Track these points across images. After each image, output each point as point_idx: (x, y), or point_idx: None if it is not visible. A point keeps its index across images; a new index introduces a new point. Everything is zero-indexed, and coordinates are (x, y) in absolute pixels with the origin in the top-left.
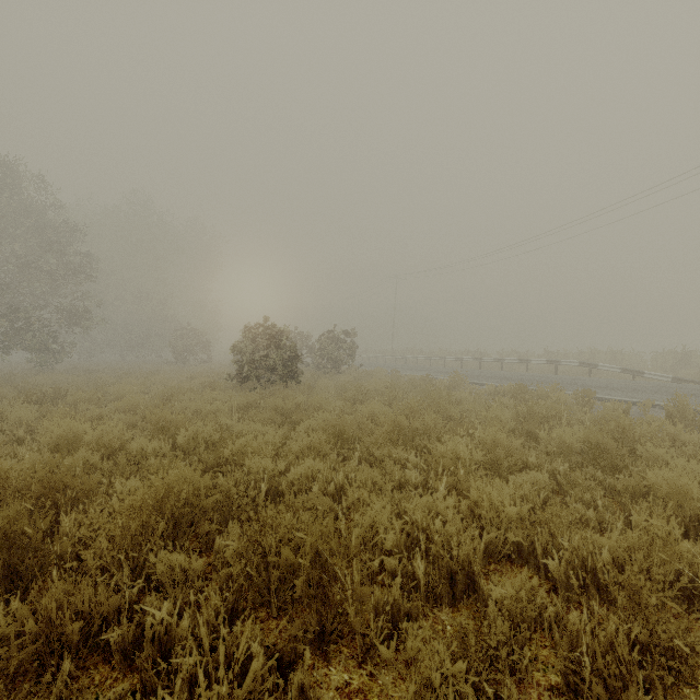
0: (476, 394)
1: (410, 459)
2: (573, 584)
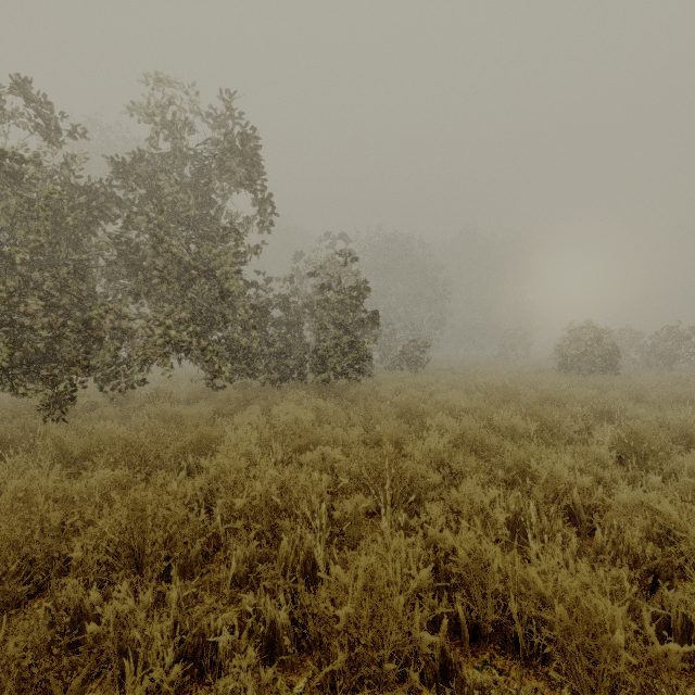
0: None
1: (686, 410)
2: None
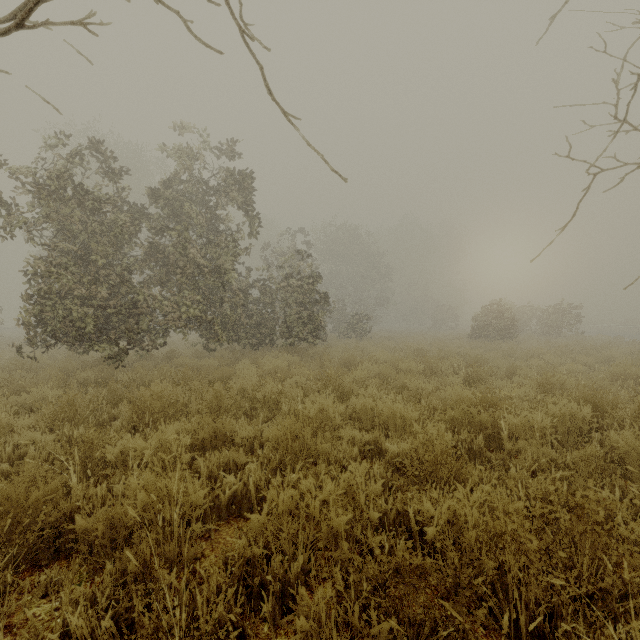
0: None
1: None
2: None
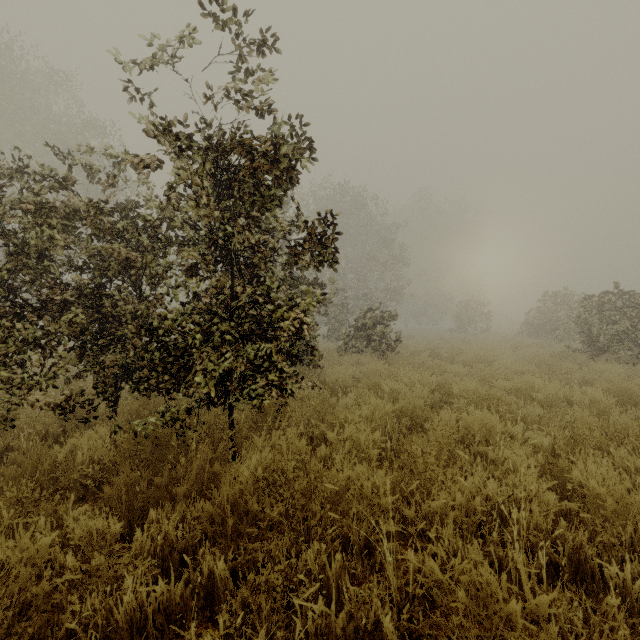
0: None
1: None
2: None
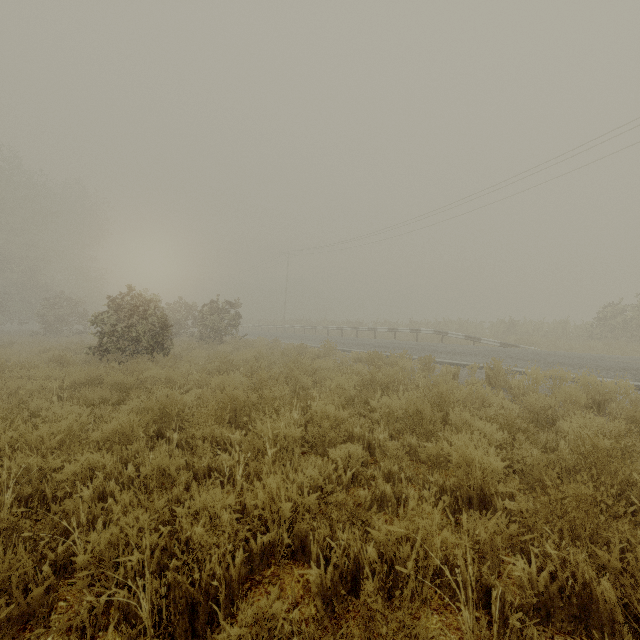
0: (336, 362)
1: (233, 439)
2: (341, 589)
